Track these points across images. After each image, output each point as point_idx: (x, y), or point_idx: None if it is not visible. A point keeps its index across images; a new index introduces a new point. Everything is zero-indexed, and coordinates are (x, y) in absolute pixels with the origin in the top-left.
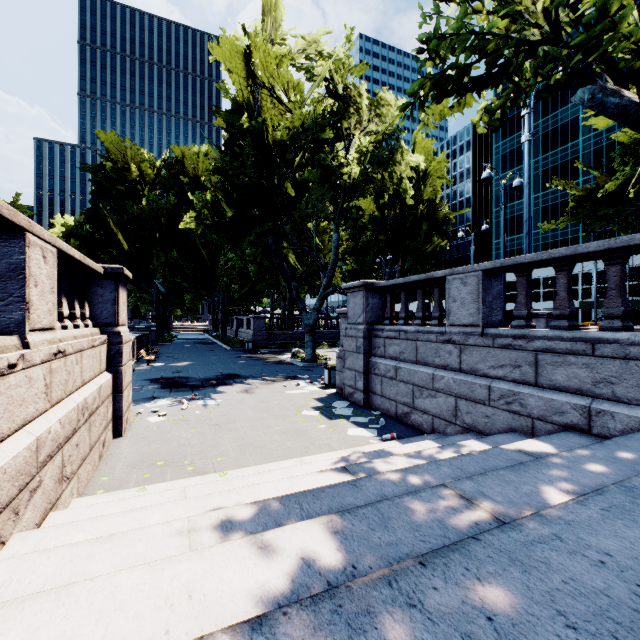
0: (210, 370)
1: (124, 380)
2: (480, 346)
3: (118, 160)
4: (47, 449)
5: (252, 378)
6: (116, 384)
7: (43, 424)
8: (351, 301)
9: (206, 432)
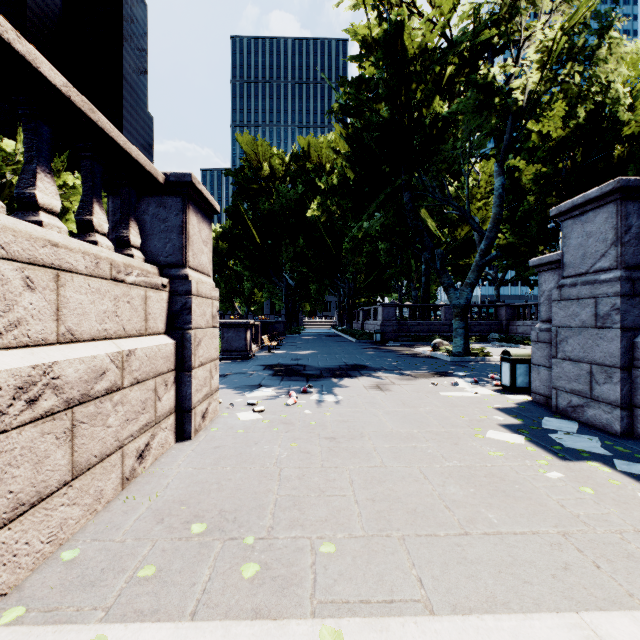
0: (332, 359)
1: (195, 352)
2: None
3: (253, 161)
4: None
5: (384, 371)
6: (182, 357)
7: None
8: (574, 233)
9: (312, 451)
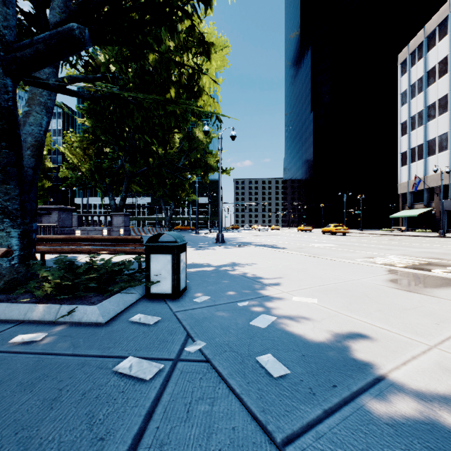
0: None
1: None
2: None
3: None
4: None
5: None
6: None
7: None
8: None
9: None
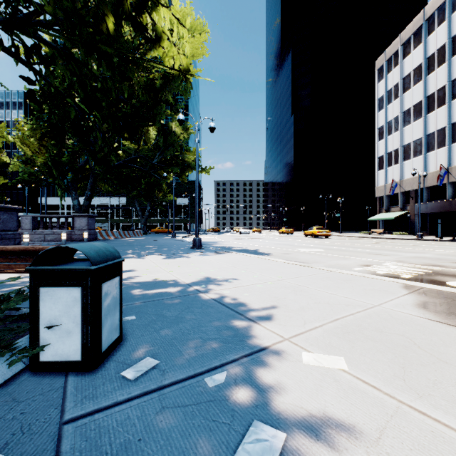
0: None
1: None
2: (32, 234)
3: None
4: None
5: None
6: None
7: None
8: None
9: None
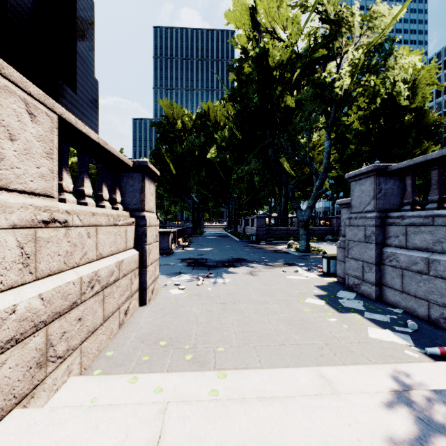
0: (224, 254)
1: (149, 257)
2: None
3: (170, 118)
4: (6, 333)
5: (255, 262)
6: (142, 260)
7: (4, 301)
8: (356, 189)
9: (213, 310)
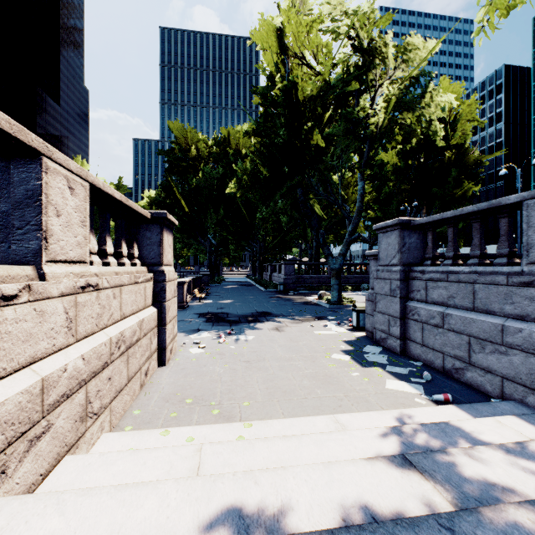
0: (247, 308)
1: (168, 314)
2: None
3: (182, 143)
4: (61, 388)
5: (282, 317)
6: (160, 318)
7: (58, 361)
8: (383, 242)
9: (237, 369)
